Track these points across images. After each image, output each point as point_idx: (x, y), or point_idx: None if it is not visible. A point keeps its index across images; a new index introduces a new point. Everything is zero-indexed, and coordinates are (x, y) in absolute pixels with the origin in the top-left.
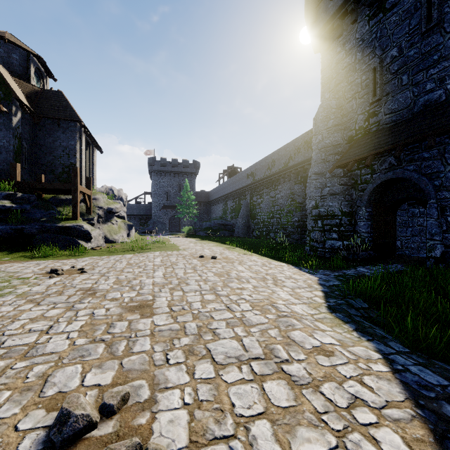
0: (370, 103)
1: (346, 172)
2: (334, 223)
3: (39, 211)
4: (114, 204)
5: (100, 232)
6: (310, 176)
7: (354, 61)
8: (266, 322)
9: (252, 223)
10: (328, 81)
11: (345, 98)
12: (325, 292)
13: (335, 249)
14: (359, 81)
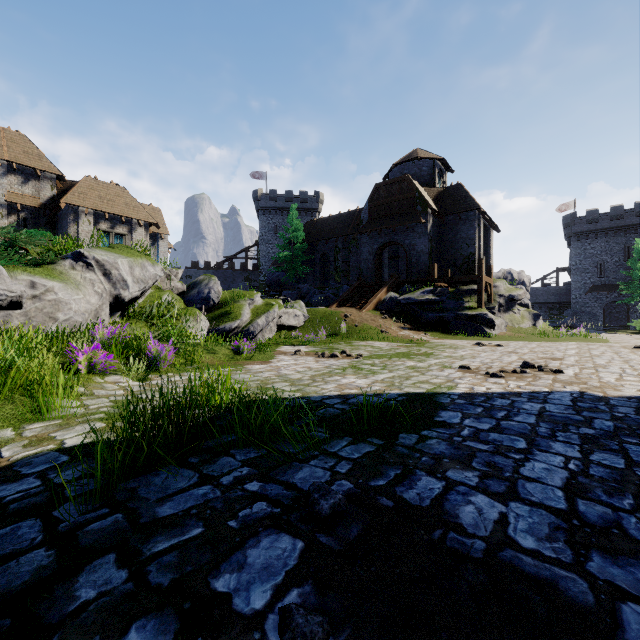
0: None
1: None
2: None
3: (451, 302)
4: (516, 290)
5: (502, 321)
6: None
7: None
8: None
9: None
10: None
11: None
12: None
13: None
14: None
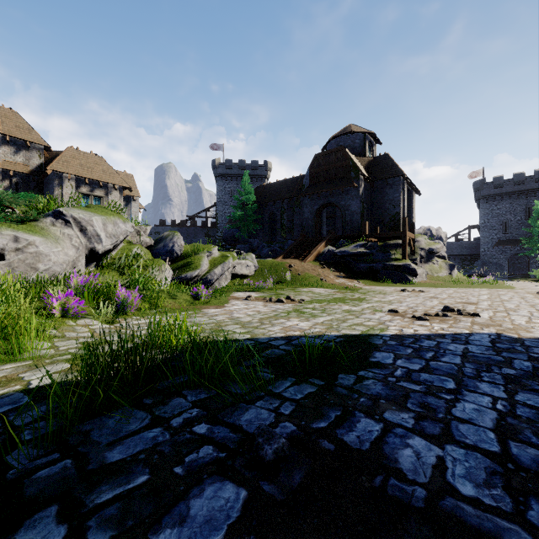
0: None
1: None
2: None
3: (380, 254)
4: (435, 244)
5: (423, 270)
6: None
7: None
8: None
9: None
10: None
11: None
12: None
13: None
14: None
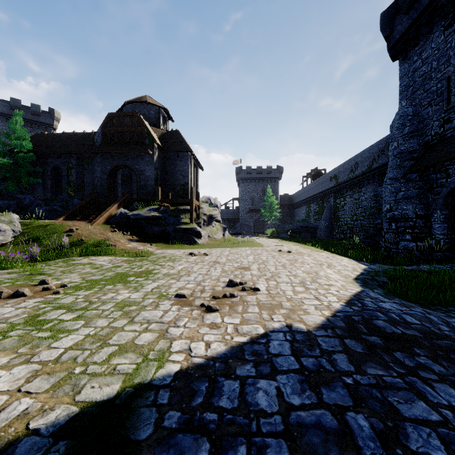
0: (445, 110)
1: (422, 176)
2: (408, 225)
3: (172, 218)
4: (214, 211)
5: (206, 232)
6: (385, 181)
7: (429, 70)
8: (307, 276)
9: (336, 225)
10: (405, 88)
11: (421, 105)
12: (362, 273)
13: (408, 250)
14: (435, 89)
